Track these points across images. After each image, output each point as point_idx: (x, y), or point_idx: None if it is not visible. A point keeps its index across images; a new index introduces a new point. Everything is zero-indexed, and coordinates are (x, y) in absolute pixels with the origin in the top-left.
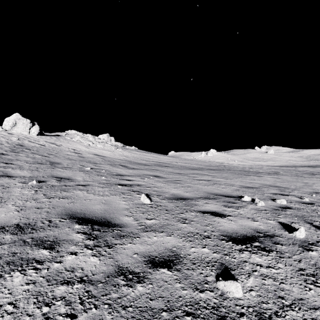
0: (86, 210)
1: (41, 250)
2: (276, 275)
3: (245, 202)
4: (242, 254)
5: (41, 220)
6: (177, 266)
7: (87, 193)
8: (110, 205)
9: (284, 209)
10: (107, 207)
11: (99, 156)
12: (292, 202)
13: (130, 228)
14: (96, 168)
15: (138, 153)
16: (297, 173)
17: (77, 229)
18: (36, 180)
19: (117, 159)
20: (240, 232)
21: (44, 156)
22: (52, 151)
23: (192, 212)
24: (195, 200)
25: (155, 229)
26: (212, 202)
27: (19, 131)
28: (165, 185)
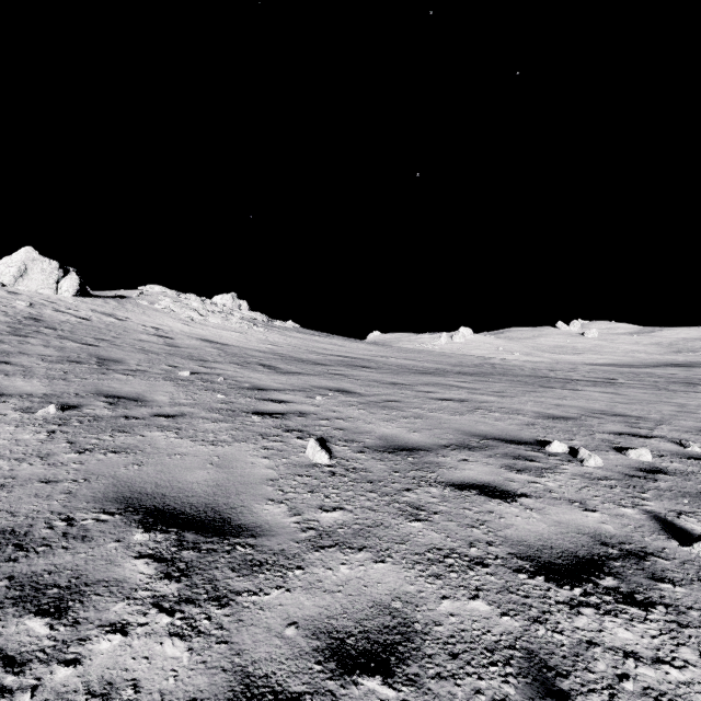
0: (170, 485)
1: (27, 620)
2: (686, 692)
3: (554, 456)
4: (579, 618)
5: (46, 519)
6: (408, 667)
7: (177, 438)
8: (230, 469)
9: (651, 474)
10: (223, 476)
11: (213, 344)
12: (663, 455)
13: (278, 538)
14: (205, 373)
15: (301, 337)
16: (655, 381)
17: (138, 546)
18: (58, 404)
19: (253, 350)
20: (559, 544)
21: (85, 345)
22: (107, 333)
23: (432, 487)
24: (437, 453)
25: (344, 541)
26: (478, 458)
27: (34, 288)
28: (364, 414)
